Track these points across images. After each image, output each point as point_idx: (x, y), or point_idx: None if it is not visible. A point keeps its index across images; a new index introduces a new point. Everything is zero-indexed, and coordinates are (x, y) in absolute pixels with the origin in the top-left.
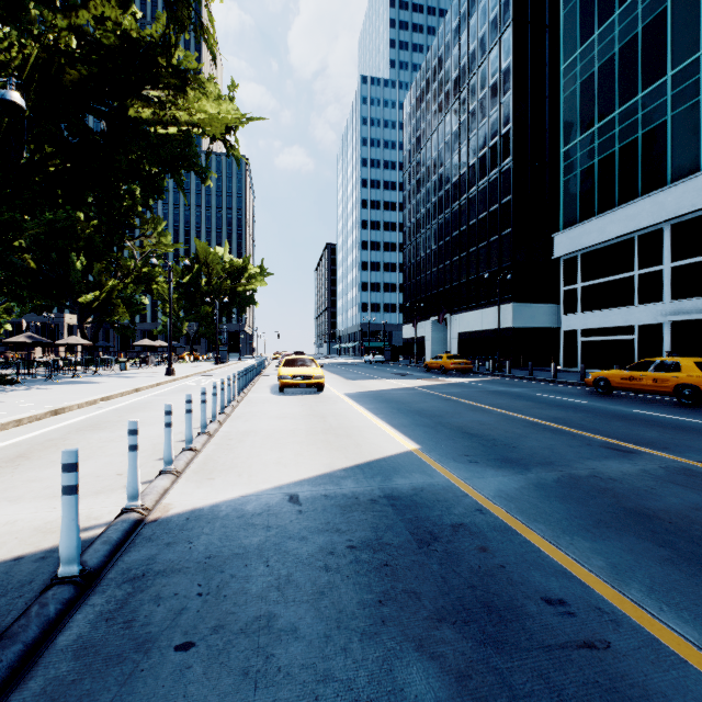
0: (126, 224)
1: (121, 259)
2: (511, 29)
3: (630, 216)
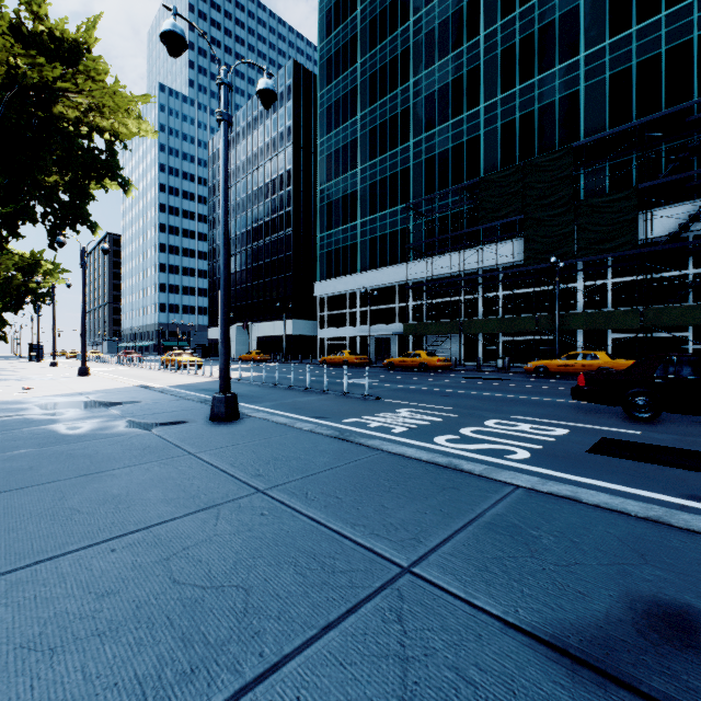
0: None
1: None
2: (292, 148)
3: (345, 283)
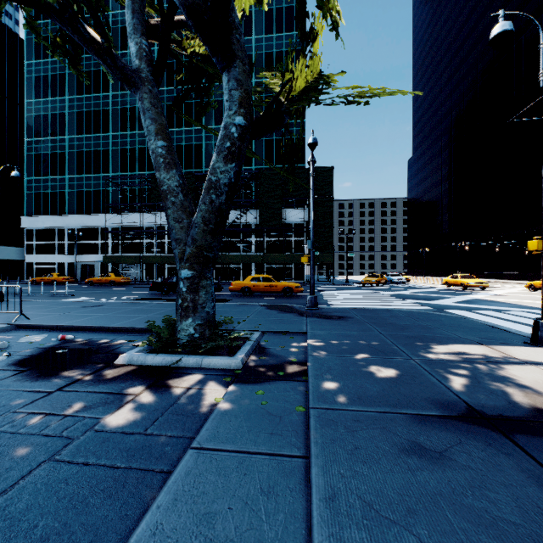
0: None
1: None
2: None
3: (55, 221)
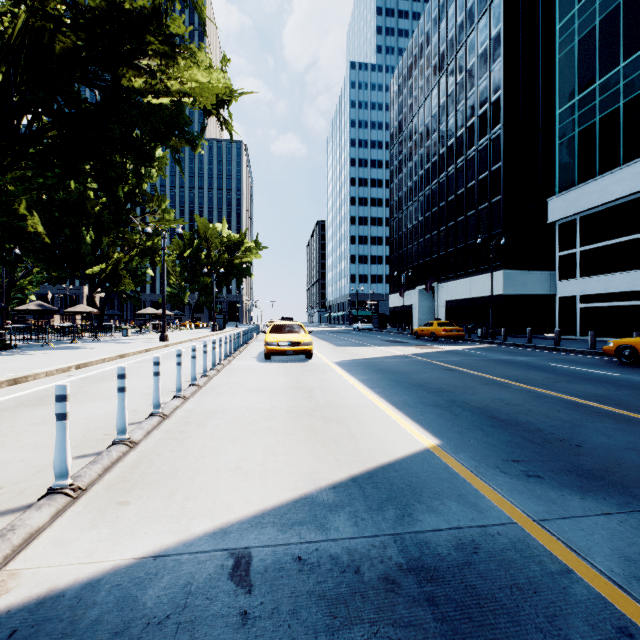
0: (132, 201)
1: (127, 233)
2: None
3: (638, 174)
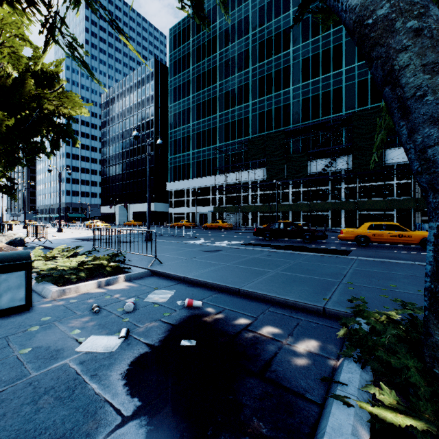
0: None
1: None
2: (154, 108)
3: (184, 184)
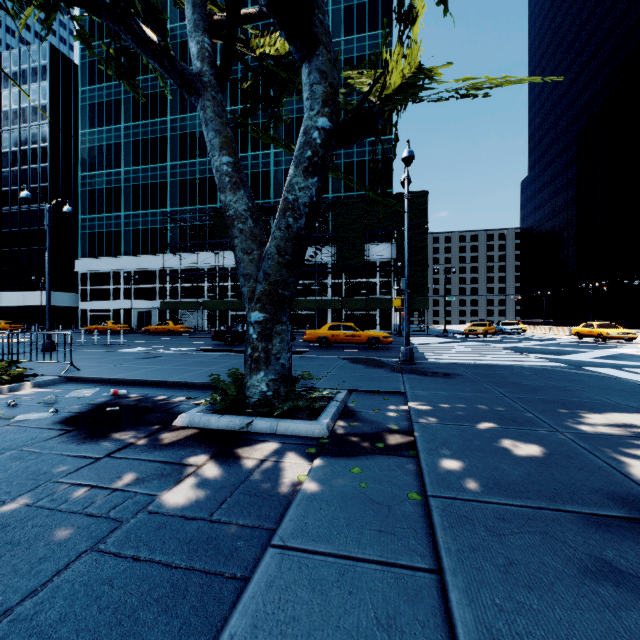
0: None
1: None
2: (49, 128)
3: (110, 263)
